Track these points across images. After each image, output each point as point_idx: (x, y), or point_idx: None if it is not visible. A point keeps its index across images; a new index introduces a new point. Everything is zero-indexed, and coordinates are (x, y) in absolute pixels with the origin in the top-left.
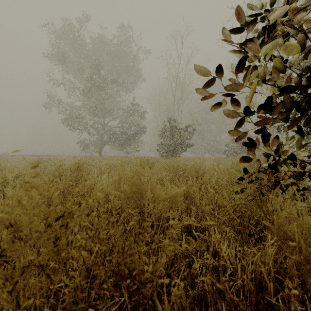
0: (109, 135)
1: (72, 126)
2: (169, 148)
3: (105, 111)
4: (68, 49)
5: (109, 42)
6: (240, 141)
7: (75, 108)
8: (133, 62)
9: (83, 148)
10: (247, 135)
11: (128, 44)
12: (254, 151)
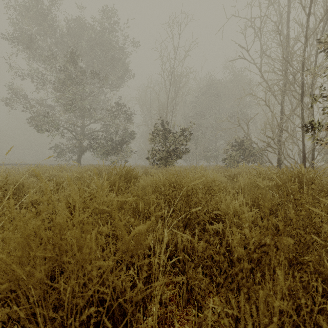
0: (90, 140)
1: (39, 126)
2: (162, 156)
3: (83, 110)
4: (34, 31)
5: (88, 26)
6: (241, 148)
7: (45, 105)
8: (119, 55)
9: (57, 155)
10: (251, 141)
11: (112, 31)
12: (256, 159)
